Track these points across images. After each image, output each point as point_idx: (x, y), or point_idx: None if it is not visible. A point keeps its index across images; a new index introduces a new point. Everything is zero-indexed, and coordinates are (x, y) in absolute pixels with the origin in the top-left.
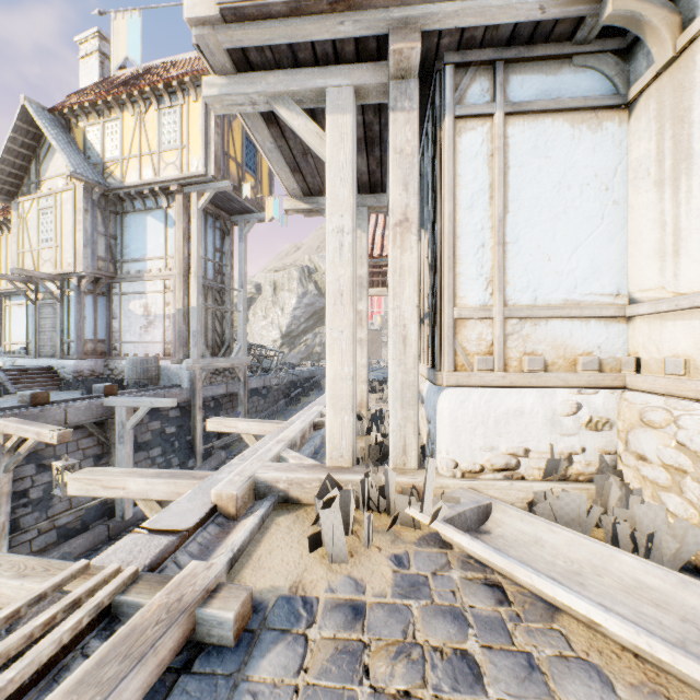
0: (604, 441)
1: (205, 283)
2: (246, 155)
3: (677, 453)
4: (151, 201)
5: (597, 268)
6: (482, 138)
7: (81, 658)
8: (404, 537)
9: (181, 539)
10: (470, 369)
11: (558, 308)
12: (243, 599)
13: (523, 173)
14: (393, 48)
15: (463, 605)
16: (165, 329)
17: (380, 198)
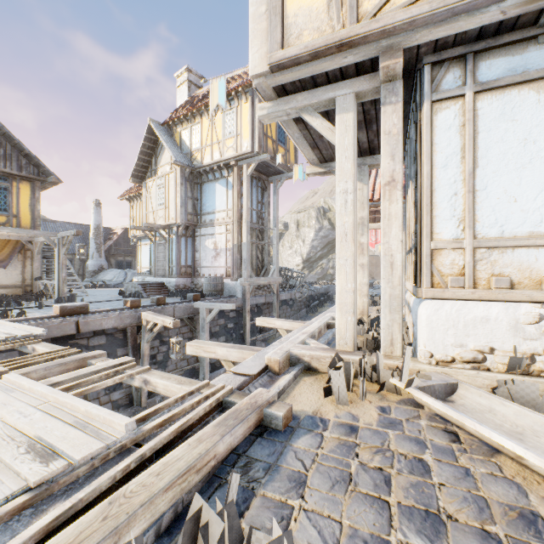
0: None
1: (251, 226)
2: (278, 133)
3: None
4: (218, 174)
5: None
6: (455, 113)
7: (213, 421)
8: (388, 398)
9: (250, 379)
10: (445, 286)
11: (523, 239)
12: (287, 409)
13: (491, 135)
14: (381, 66)
15: (425, 438)
16: (226, 258)
17: (377, 158)
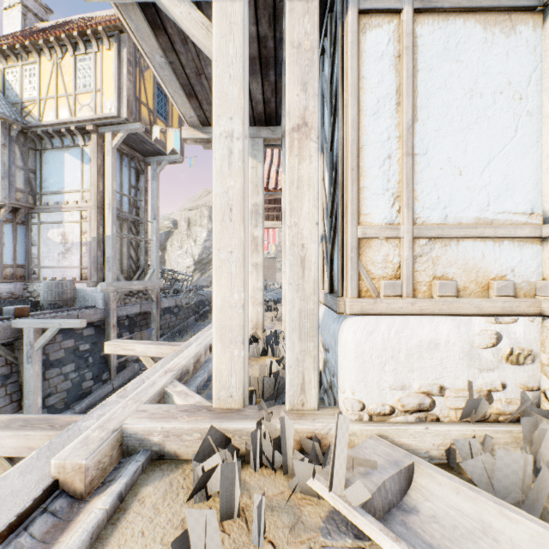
0: (526, 375)
1: (120, 215)
2: (158, 103)
3: None
4: (68, 140)
5: (511, 184)
6: (389, 37)
7: None
8: (306, 517)
9: None
10: (376, 294)
11: (471, 228)
12: None
13: (432, 77)
14: None
15: None
16: (82, 255)
17: (274, 130)
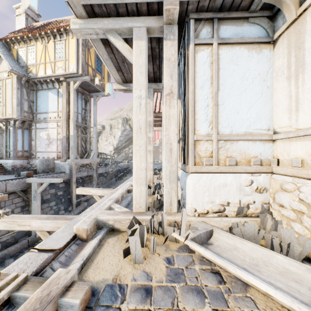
0: (263, 198)
1: (77, 124)
2: (97, 65)
3: (299, 204)
4: (51, 85)
5: (260, 117)
6: (207, 55)
7: None
8: (171, 247)
9: (55, 254)
10: (202, 164)
11: (242, 136)
12: (85, 291)
13: (226, 72)
14: (165, 8)
15: (201, 285)
16: (58, 145)
17: (158, 85)
